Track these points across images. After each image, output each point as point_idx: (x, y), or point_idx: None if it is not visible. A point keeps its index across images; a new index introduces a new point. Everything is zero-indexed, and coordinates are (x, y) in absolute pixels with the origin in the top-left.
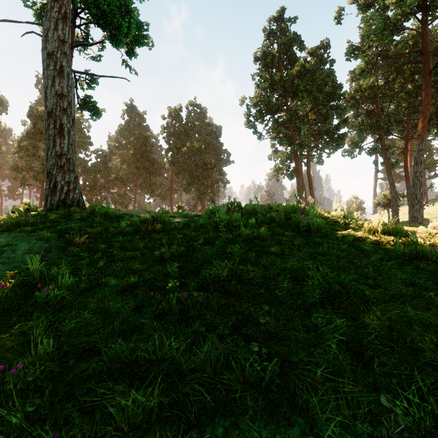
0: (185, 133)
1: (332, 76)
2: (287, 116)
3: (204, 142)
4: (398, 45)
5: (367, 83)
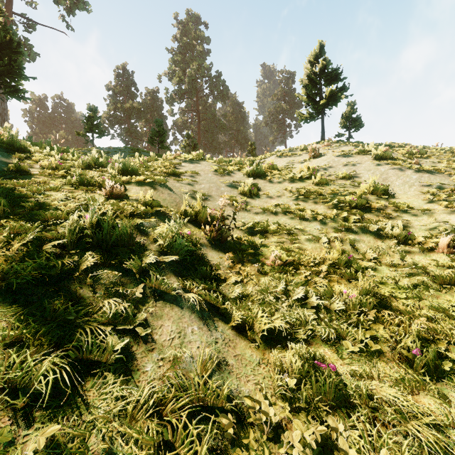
0: (51, 121)
1: (159, 110)
2: (125, 128)
3: (72, 133)
4: (188, 104)
5: (181, 119)
